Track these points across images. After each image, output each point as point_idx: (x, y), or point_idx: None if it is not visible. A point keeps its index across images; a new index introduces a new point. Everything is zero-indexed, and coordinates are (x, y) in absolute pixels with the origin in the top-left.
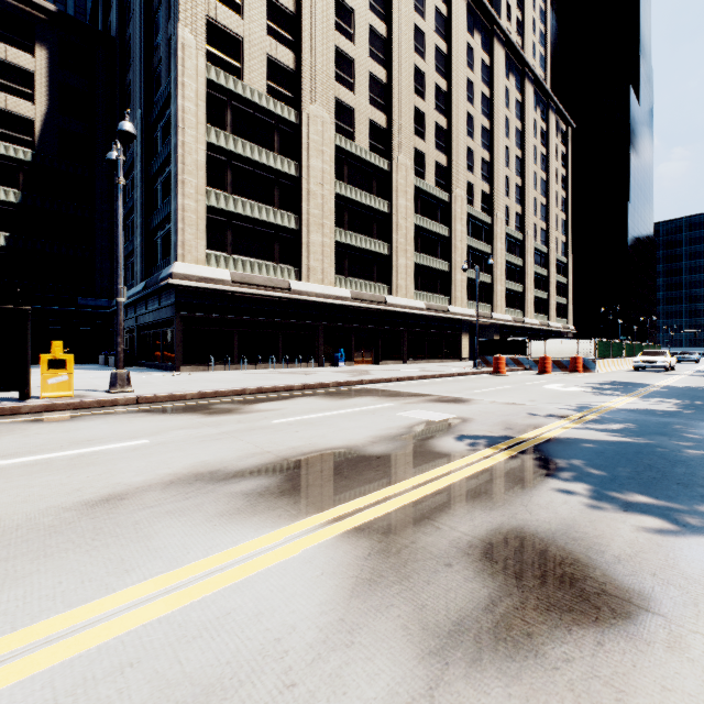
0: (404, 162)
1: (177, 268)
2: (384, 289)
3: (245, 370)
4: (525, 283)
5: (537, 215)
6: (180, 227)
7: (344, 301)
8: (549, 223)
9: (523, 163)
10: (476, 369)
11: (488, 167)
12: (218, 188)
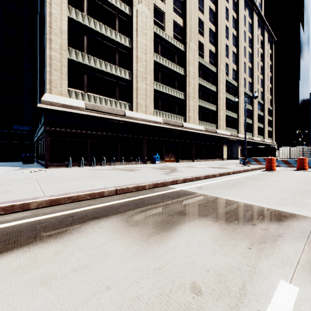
0: (192, 46)
1: (45, 97)
2: (181, 119)
3: (94, 166)
4: (253, 119)
5: (258, 84)
6: (48, 70)
7: (159, 124)
8: (264, 88)
9: (252, 56)
10: (245, 165)
11: (235, 56)
12: (77, 49)
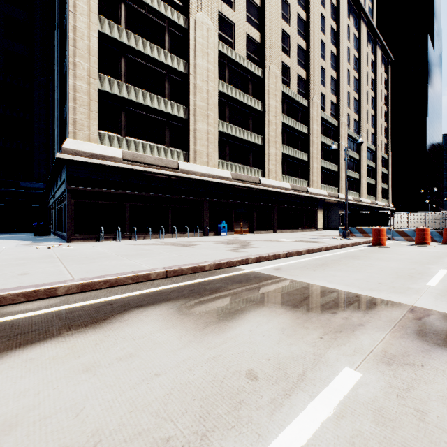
0: (274, 70)
1: (67, 144)
2: (258, 173)
3: (135, 240)
4: (360, 172)
5: (368, 122)
6: (72, 106)
7: (226, 181)
8: (376, 129)
9: (359, 83)
10: (346, 239)
11: (335, 83)
12: (112, 76)
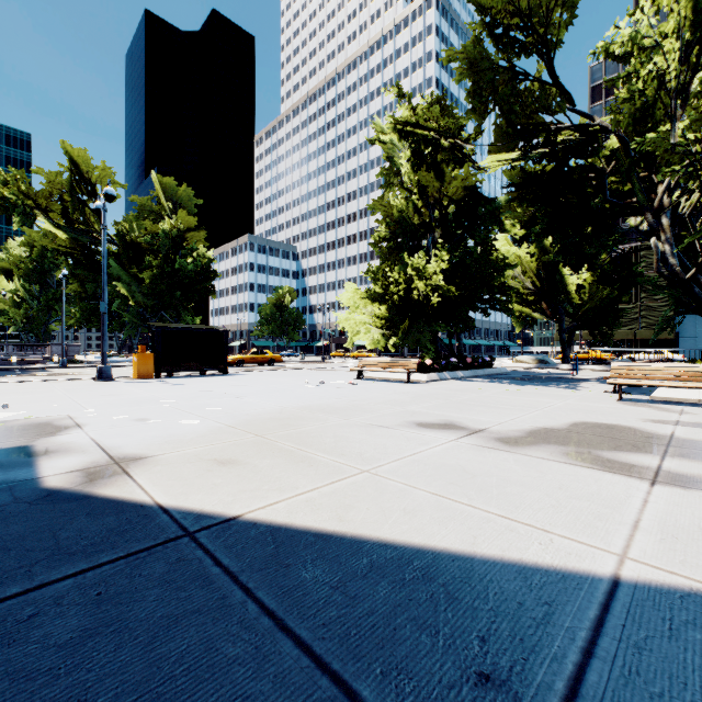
0: None
1: None
2: None
3: None
4: None
5: None
6: None
7: None
8: None
9: None
10: None
11: None
12: None
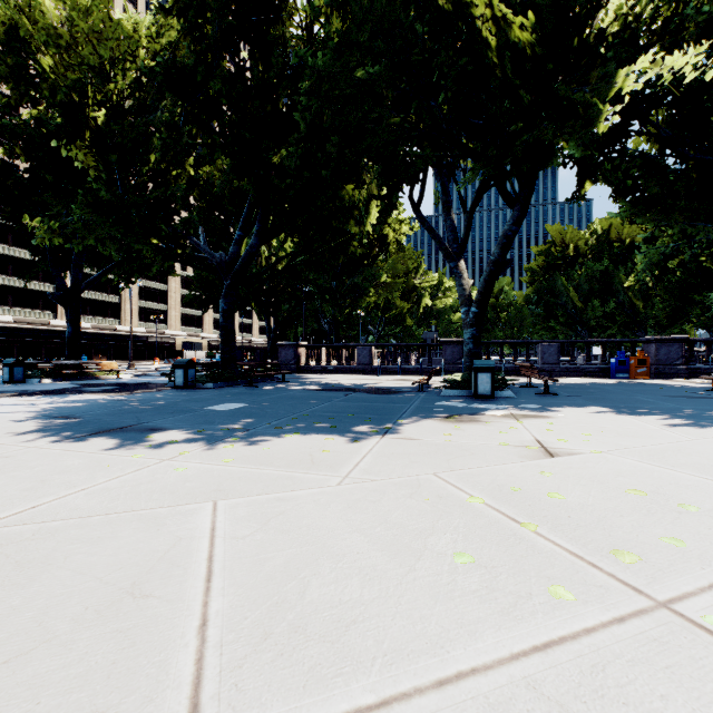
0: None
1: None
2: (116, 322)
3: None
4: None
5: None
6: None
7: (87, 330)
8: None
9: None
10: None
11: None
12: (4, 274)
